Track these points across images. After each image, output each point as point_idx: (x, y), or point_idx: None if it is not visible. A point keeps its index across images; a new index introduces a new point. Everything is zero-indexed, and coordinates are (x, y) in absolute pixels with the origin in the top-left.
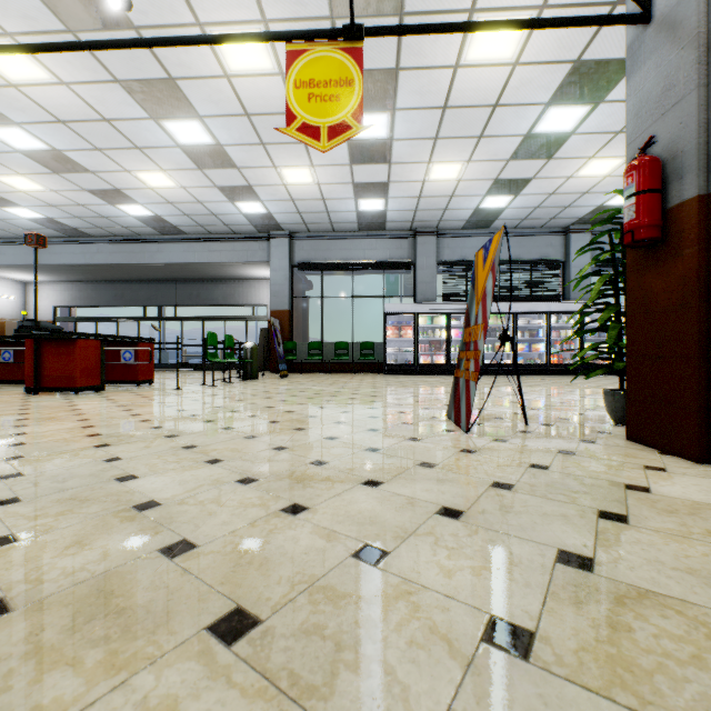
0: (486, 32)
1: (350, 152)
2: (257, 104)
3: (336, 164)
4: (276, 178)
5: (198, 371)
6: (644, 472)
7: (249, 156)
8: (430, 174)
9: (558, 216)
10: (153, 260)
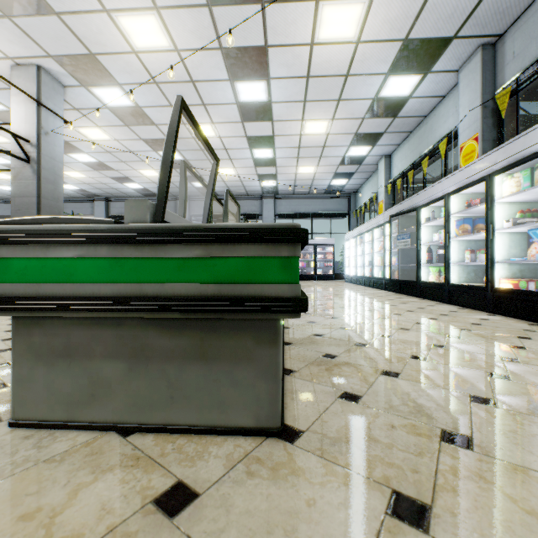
0: (88, 132)
1: (89, 166)
2: None
3: (89, 170)
4: (65, 175)
5: None
6: None
7: None
8: (144, 174)
9: (247, 190)
10: None
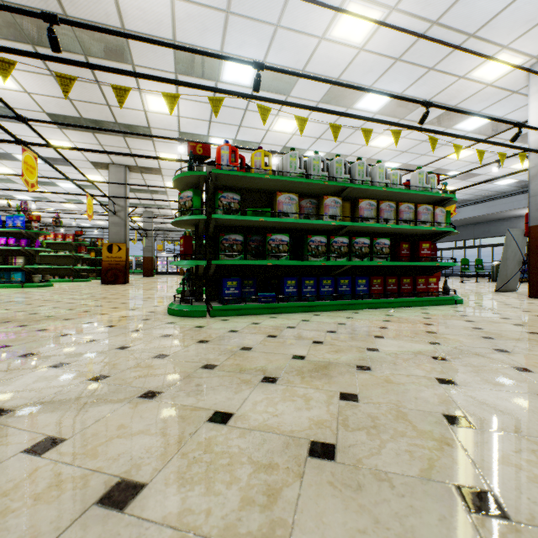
0: None
1: None
2: (475, 159)
3: None
4: (509, 170)
5: (482, 278)
6: (500, 296)
7: (485, 170)
8: None
9: None
10: (454, 218)
